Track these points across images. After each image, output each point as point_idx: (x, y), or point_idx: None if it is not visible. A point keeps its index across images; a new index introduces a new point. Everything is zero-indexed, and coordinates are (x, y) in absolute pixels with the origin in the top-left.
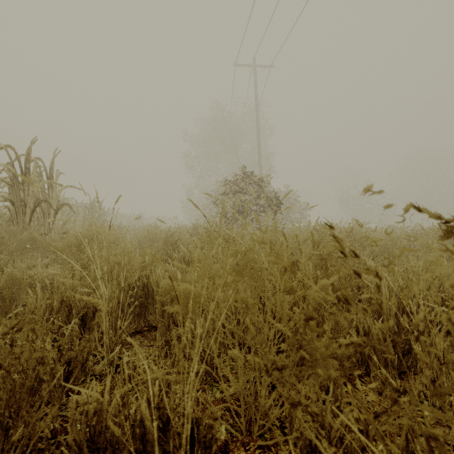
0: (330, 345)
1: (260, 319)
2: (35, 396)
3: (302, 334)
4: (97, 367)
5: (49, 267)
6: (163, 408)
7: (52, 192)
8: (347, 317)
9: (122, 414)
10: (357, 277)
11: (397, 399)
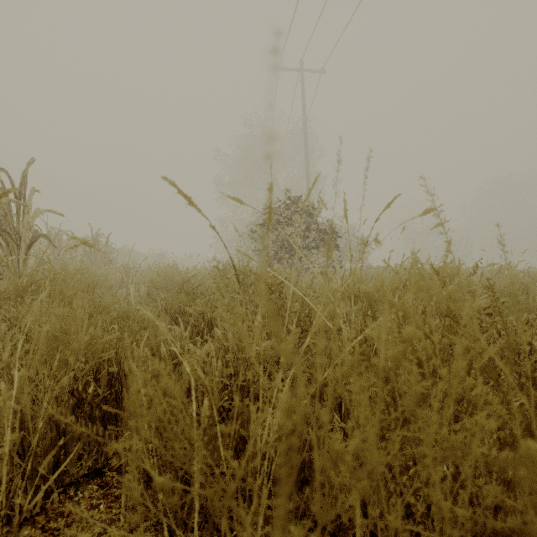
0: None
1: None
2: None
3: None
4: None
5: None
6: None
7: (24, 218)
8: None
9: None
10: None
11: None
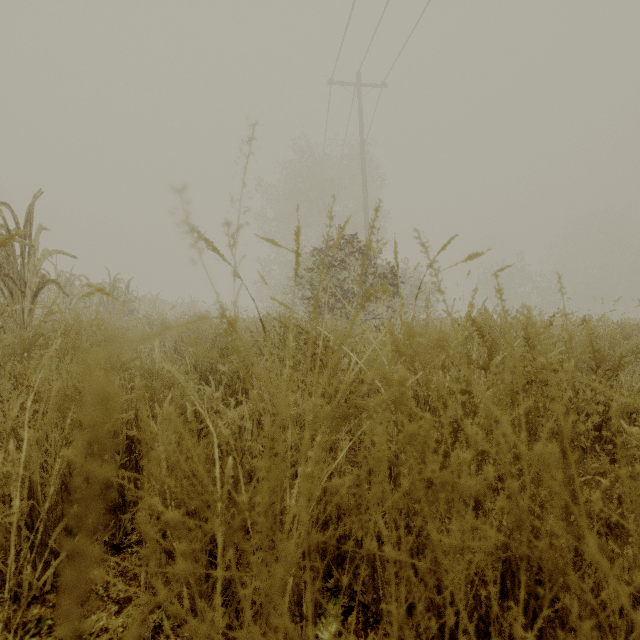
0: None
1: None
2: None
3: None
4: None
5: None
6: None
7: (29, 261)
8: None
9: None
10: None
11: None
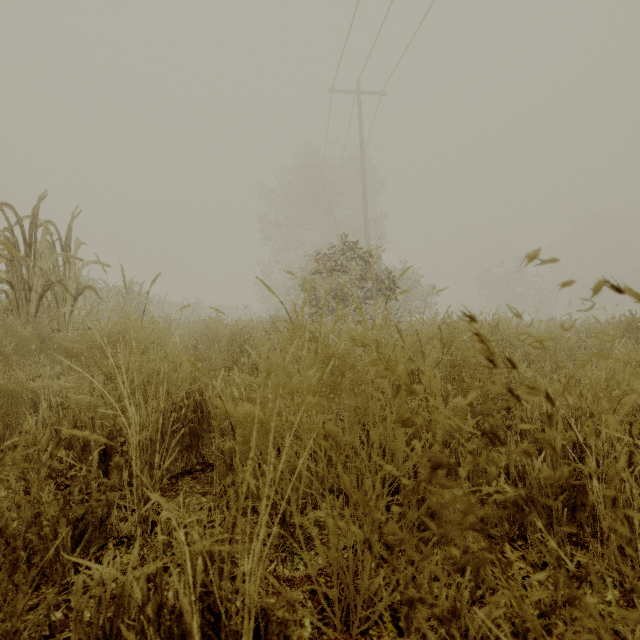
0: (471, 508)
1: (363, 457)
2: (29, 571)
3: (425, 484)
4: (124, 525)
5: (62, 378)
6: (214, 595)
7: (70, 270)
8: (496, 459)
9: (152, 603)
10: (514, 400)
11: (580, 598)
